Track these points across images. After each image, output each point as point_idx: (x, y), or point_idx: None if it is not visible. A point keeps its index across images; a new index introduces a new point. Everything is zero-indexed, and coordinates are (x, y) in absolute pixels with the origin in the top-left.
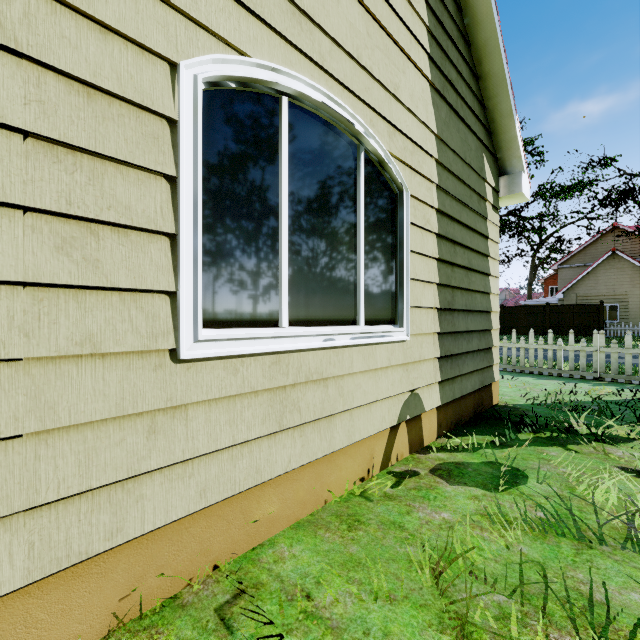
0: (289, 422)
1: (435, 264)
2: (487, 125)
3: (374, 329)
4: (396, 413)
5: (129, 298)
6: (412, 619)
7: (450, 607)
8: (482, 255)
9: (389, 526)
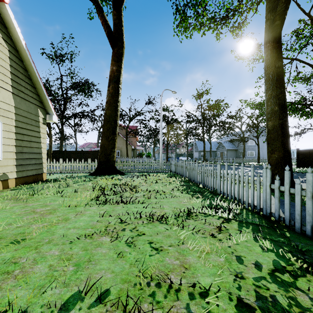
0: None
1: (14, 140)
2: (40, 100)
3: None
4: None
5: None
6: None
7: None
8: (37, 137)
9: None
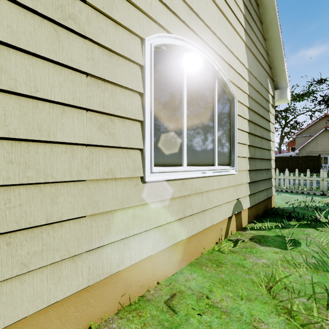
0: (187, 213)
1: (247, 135)
2: (269, 64)
3: (222, 168)
4: (231, 210)
5: (125, 152)
6: (262, 309)
7: (279, 304)
8: (267, 130)
9: (237, 265)
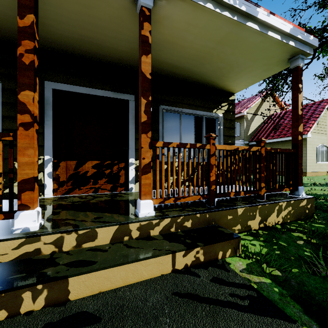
0: (320, 168)
1: None
2: None
3: (326, 162)
4: (327, 170)
5: (314, 160)
6: None
7: None
8: None
9: None
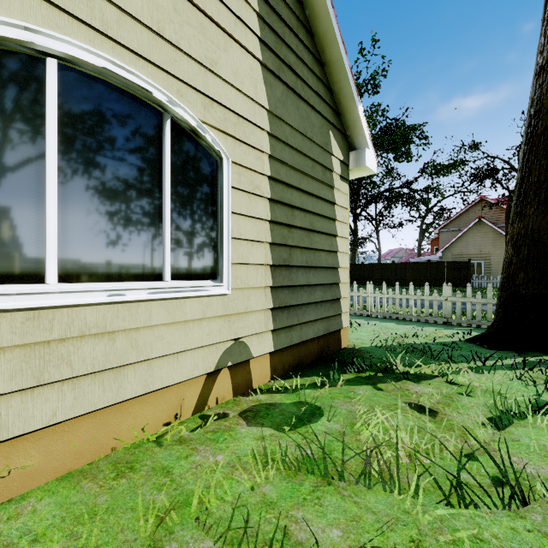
0: (54, 376)
1: (267, 225)
2: (334, 106)
3: (181, 284)
4: (214, 361)
5: None
6: None
7: None
8: (328, 218)
9: (157, 472)
